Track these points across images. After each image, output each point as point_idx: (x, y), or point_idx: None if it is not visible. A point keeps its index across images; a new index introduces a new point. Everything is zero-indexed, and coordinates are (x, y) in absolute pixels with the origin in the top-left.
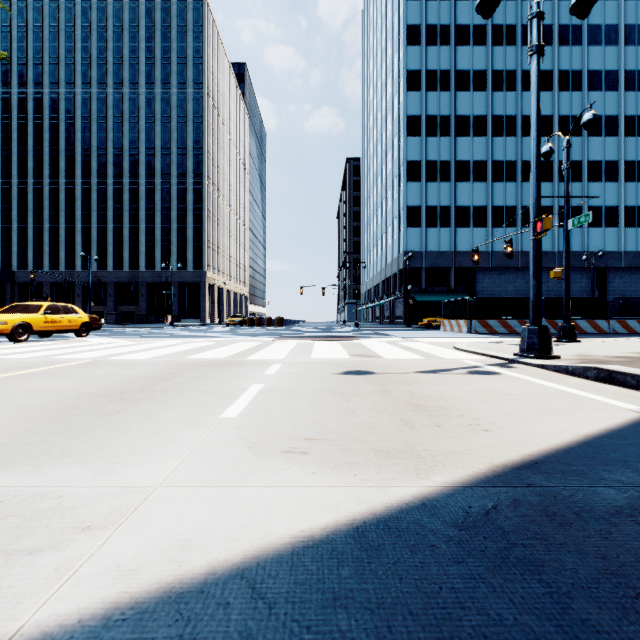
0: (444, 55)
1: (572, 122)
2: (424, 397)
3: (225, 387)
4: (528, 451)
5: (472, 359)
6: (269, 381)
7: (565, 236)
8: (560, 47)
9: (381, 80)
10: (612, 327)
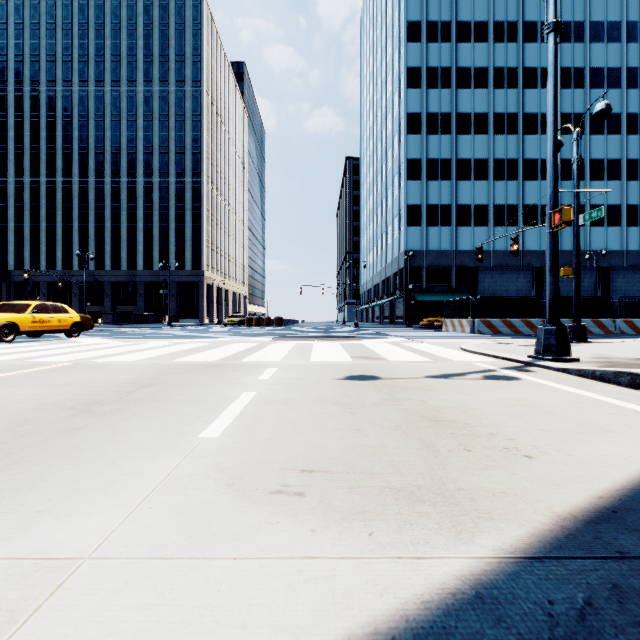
0: (445, 52)
1: (574, 120)
2: (442, 409)
3: (211, 396)
4: (595, 491)
5: (484, 362)
6: (262, 388)
7: (575, 232)
8: (562, 44)
9: (381, 78)
10: (618, 327)
